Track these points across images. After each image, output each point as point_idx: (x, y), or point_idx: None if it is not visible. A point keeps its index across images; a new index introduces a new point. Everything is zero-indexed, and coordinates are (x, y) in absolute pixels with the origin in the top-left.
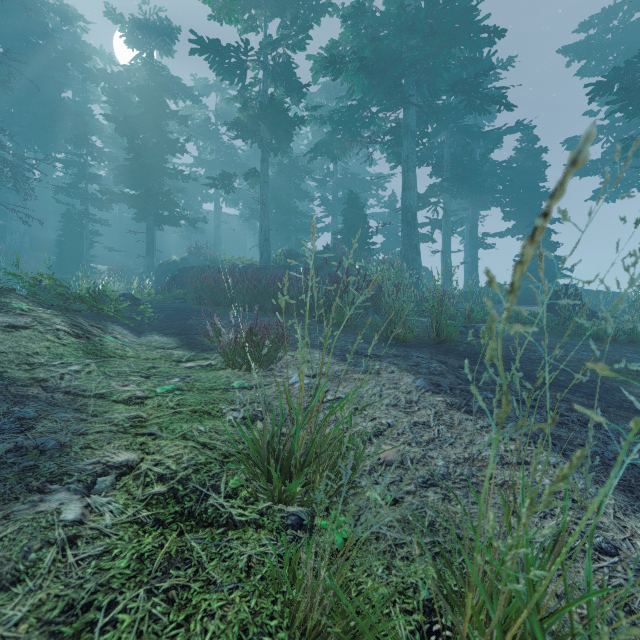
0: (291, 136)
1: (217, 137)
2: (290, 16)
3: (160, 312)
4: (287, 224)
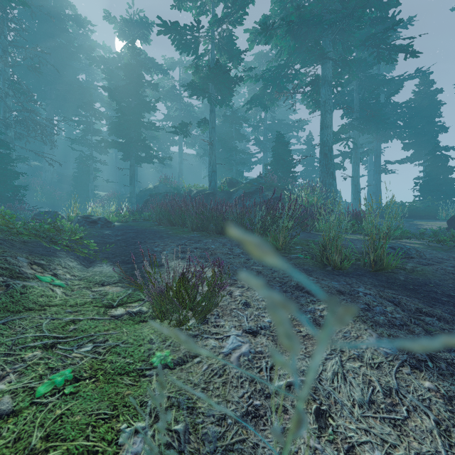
0: (232, 92)
1: (180, 99)
2: None
3: (122, 235)
4: (230, 159)
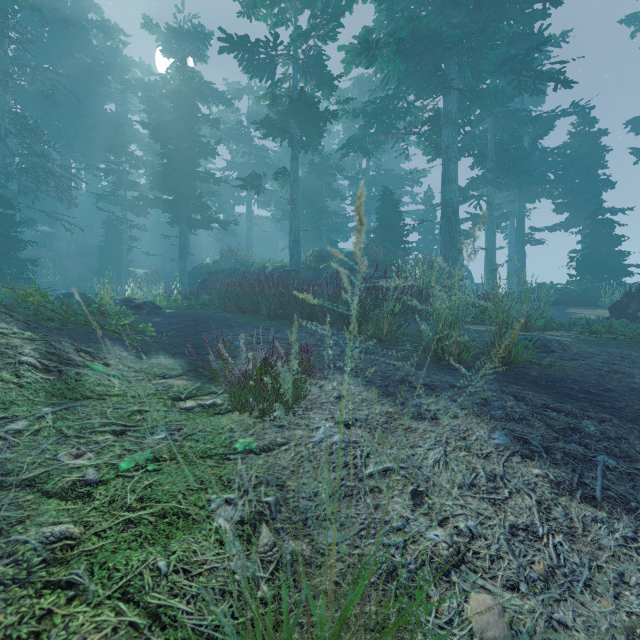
0: (322, 132)
1: (249, 139)
2: (321, 4)
3: (178, 323)
4: (318, 224)
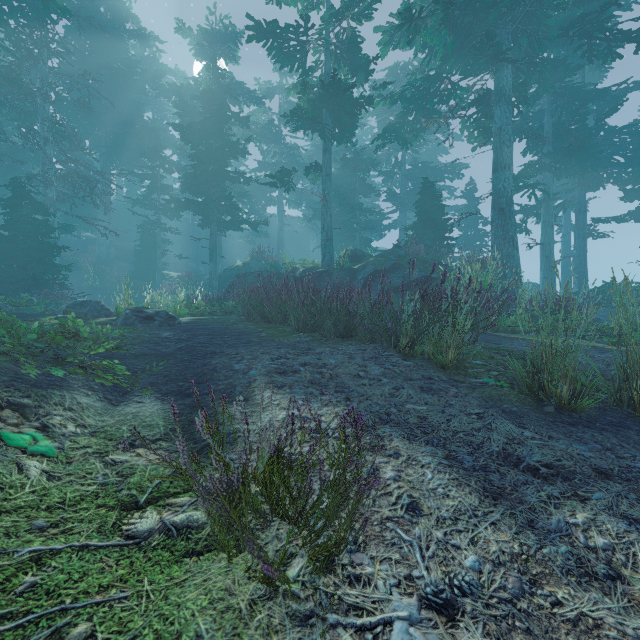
0: (356, 120)
1: (280, 138)
2: None
3: (188, 339)
4: (351, 222)
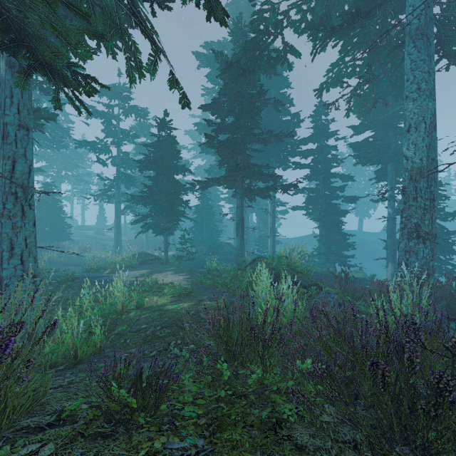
0: None
1: None
2: None
3: None
4: None
